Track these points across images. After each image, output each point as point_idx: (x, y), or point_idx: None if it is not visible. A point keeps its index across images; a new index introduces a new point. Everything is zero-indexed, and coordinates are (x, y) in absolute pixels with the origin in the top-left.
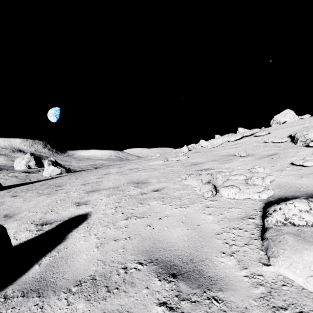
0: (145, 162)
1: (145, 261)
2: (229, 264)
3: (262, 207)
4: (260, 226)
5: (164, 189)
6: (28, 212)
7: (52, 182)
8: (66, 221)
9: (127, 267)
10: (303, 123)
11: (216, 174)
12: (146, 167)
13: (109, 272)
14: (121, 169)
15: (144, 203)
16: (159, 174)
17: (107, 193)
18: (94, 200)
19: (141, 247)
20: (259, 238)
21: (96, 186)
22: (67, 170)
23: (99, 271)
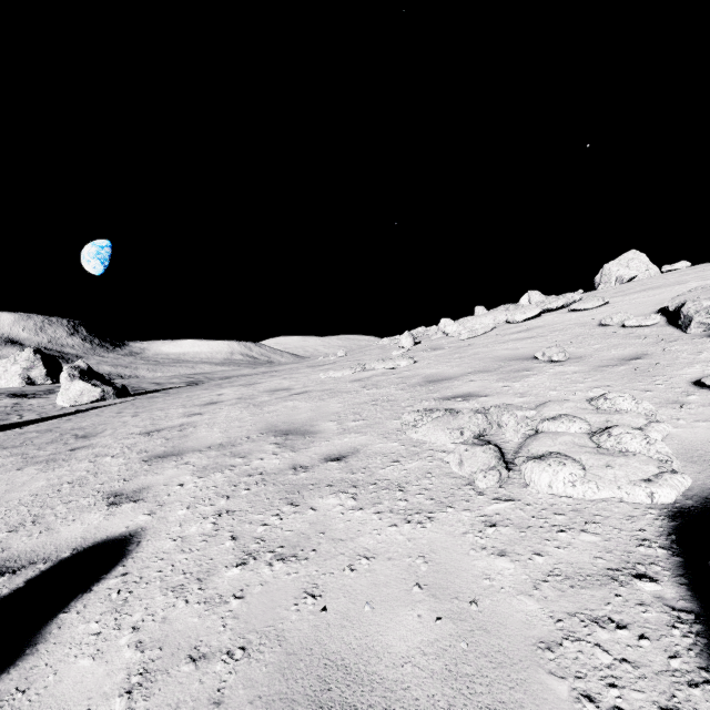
0: (310, 371)
1: None
2: None
3: (666, 530)
4: (689, 617)
5: (358, 455)
6: None
7: (73, 423)
8: (61, 565)
9: None
10: (684, 282)
11: (501, 413)
12: (312, 385)
13: None
14: (249, 392)
15: (300, 501)
16: (344, 408)
17: (202, 463)
18: (162, 486)
19: (278, 701)
20: (707, 678)
21: (176, 439)
22: (119, 391)
23: None
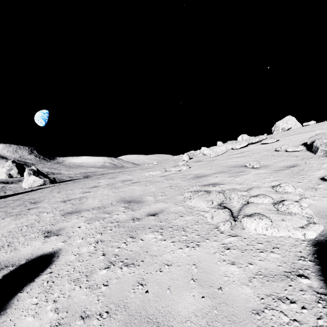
0: (140, 171)
1: None
2: None
3: (311, 252)
4: (326, 297)
5: (163, 213)
6: None
7: (29, 196)
8: (20, 267)
9: None
10: (313, 130)
11: (230, 193)
12: (142, 178)
13: None
14: (112, 181)
15: (136, 236)
16: (157, 190)
17: (89, 216)
18: (70, 227)
19: None
20: None
21: (77, 204)
22: (51, 180)
23: None
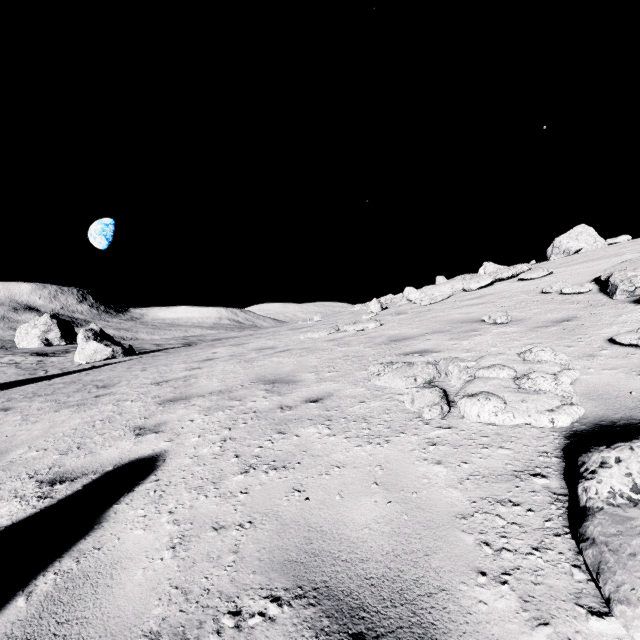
0: (290, 333)
1: (288, 594)
2: (501, 609)
3: (561, 445)
4: (564, 498)
5: (332, 397)
6: (26, 449)
7: (91, 376)
8: (107, 475)
9: (242, 611)
10: (621, 254)
11: (447, 364)
12: (293, 344)
13: (197, 623)
14: (239, 350)
15: (287, 430)
16: (321, 362)
17: (206, 405)
18: (176, 421)
19: (277, 550)
20: (567, 531)
21: (182, 387)
22: (126, 350)
23: (170, 619)
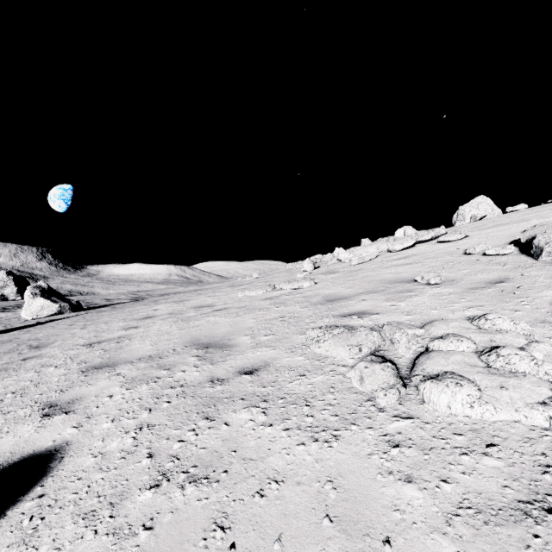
0: (230, 290)
1: None
2: None
3: None
4: None
5: (268, 368)
6: None
7: (30, 334)
8: None
9: None
10: (527, 219)
11: (393, 331)
12: (231, 302)
13: None
14: (179, 307)
15: (215, 415)
16: (257, 324)
17: (132, 375)
18: (93, 397)
19: None
20: None
21: (113, 350)
22: (74, 306)
23: None
